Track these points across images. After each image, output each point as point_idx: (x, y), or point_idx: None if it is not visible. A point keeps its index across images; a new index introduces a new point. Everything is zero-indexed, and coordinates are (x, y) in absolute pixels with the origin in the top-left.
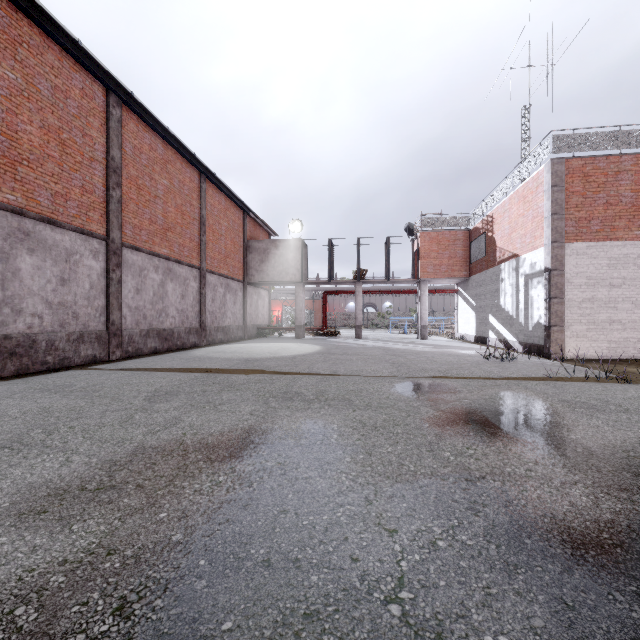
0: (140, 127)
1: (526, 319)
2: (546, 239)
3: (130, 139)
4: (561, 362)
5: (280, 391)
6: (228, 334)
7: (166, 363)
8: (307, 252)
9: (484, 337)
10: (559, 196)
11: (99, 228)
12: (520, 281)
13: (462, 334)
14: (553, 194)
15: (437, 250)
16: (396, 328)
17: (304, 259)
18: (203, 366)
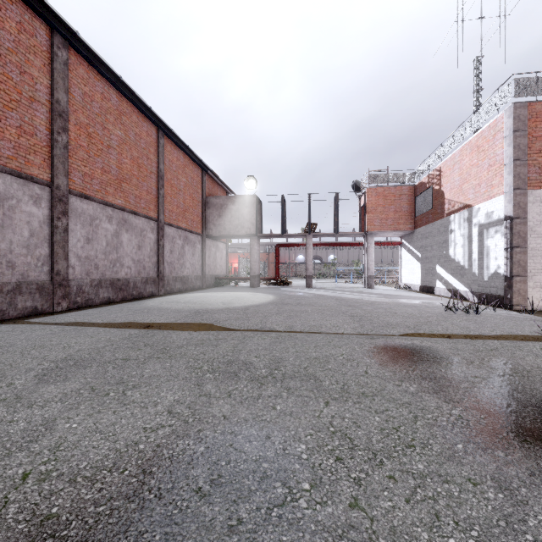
0: (91, 74)
1: (481, 269)
2: (507, 186)
3: (79, 85)
4: (530, 314)
5: (223, 360)
6: (186, 284)
7: (110, 315)
8: (261, 208)
9: (431, 287)
10: (522, 141)
11: (41, 173)
12: (473, 231)
13: (406, 284)
14: (515, 139)
15: (383, 204)
16: (340, 278)
17: (258, 214)
18: (147, 319)
